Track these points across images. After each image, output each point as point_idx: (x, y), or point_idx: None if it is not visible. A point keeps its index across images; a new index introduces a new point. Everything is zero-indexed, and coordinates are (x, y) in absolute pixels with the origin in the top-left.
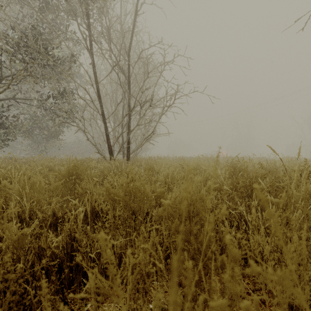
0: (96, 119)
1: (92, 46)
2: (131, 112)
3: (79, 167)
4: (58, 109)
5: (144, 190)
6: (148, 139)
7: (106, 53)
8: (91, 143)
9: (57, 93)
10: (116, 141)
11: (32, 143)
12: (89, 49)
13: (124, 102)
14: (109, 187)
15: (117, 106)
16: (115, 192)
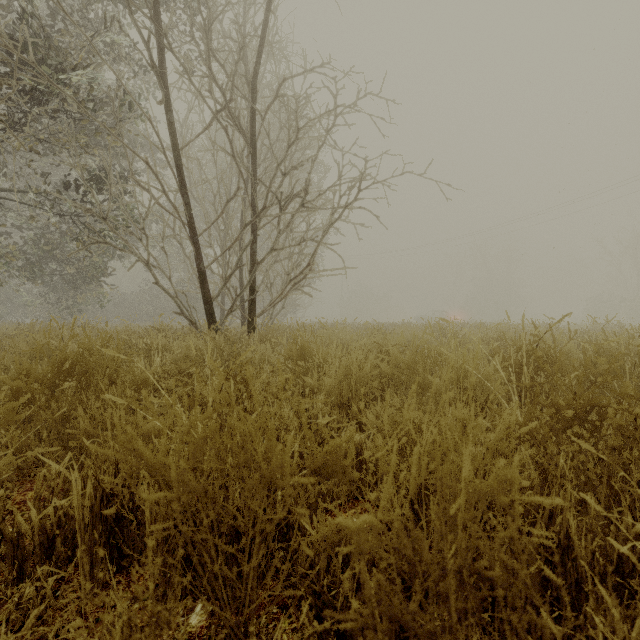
0: (181, 237)
1: (163, 61)
2: (258, 218)
3: (92, 356)
4: (85, 211)
5: (271, 450)
6: (299, 282)
7: (202, 85)
8: (165, 292)
9: (82, 171)
10: (223, 286)
11: (46, 294)
12: (156, 67)
13: (242, 196)
14: (135, 441)
15: (226, 205)
16: (158, 460)
